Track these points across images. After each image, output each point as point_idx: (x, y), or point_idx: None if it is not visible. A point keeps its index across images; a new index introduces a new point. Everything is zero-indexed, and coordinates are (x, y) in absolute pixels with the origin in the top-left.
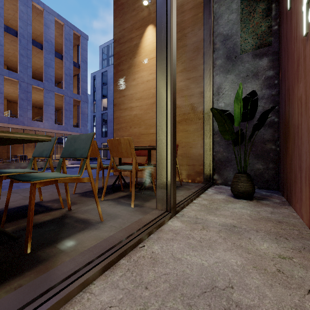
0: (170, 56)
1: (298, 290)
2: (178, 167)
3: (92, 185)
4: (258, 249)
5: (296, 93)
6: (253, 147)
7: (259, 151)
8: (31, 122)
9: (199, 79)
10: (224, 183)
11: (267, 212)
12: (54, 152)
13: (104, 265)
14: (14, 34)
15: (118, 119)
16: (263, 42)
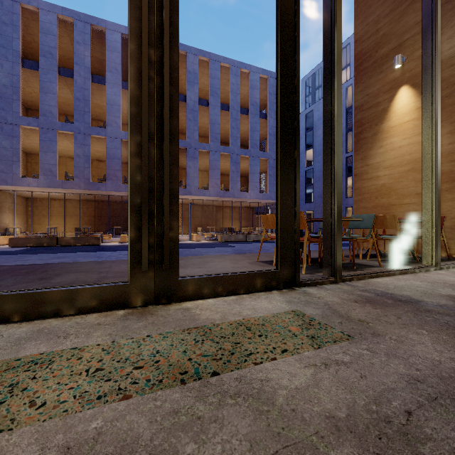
0: (435, 159)
1: None
2: (444, 240)
3: (374, 244)
4: None
5: None
6: None
7: None
8: (239, 194)
9: None
10: None
11: None
12: (253, 224)
13: (400, 272)
14: (226, 109)
15: (360, 190)
16: None
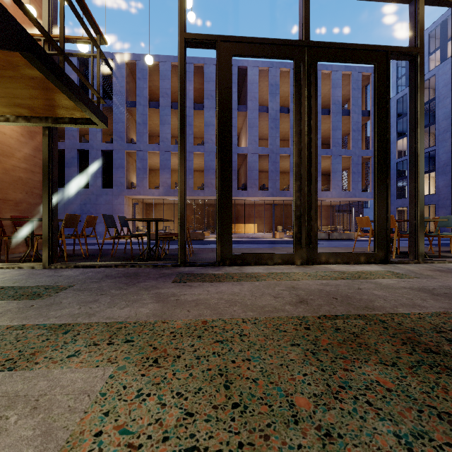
0: None
1: None
2: None
3: None
4: None
5: None
6: None
7: None
8: (320, 193)
9: None
10: None
11: None
12: (333, 222)
13: None
14: None
15: None
16: None
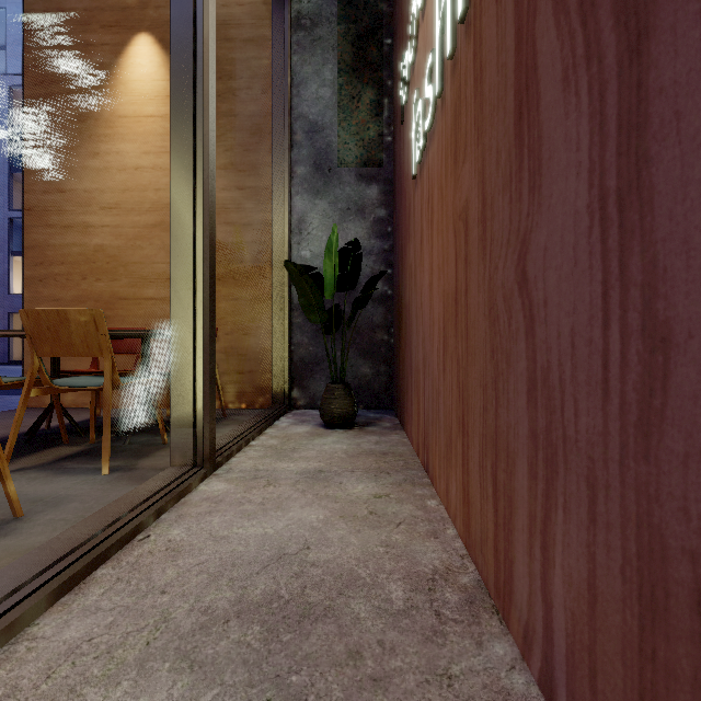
0: (203, 149)
1: (388, 527)
2: (218, 378)
3: None
4: (350, 494)
5: (408, 257)
6: (357, 338)
7: (366, 344)
8: None
9: (263, 195)
10: (312, 404)
11: (371, 444)
12: None
13: (59, 585)
14: None
15: (42, 251)
16: (372, 158)
